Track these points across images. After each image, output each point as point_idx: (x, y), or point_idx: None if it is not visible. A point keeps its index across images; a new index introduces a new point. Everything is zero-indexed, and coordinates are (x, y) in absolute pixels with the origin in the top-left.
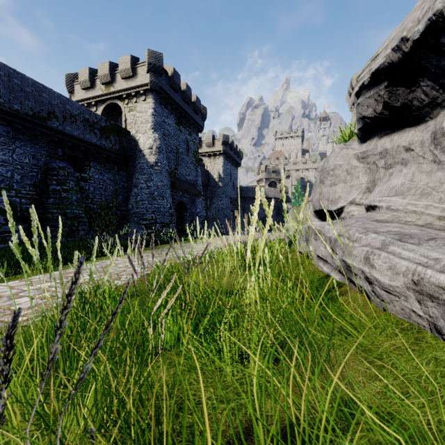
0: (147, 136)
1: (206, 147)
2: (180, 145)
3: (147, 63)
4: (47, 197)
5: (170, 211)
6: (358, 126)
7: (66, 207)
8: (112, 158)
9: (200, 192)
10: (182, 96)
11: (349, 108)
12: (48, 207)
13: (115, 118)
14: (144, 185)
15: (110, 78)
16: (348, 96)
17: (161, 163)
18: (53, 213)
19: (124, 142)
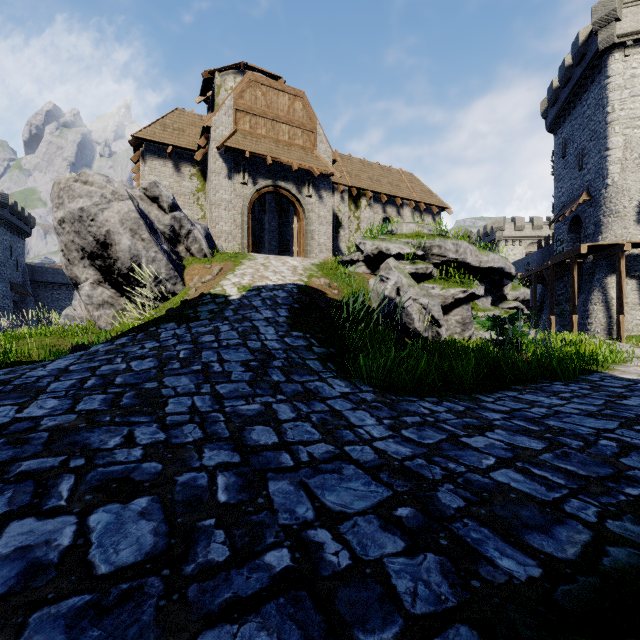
0: None
1: None
2: None
3: None
4: None
5: None
6: None
7: None
8: None
9: None
10: None
11: None
12: None
13: None
14: None
15: None
16: None
17: None
18: None
19: None
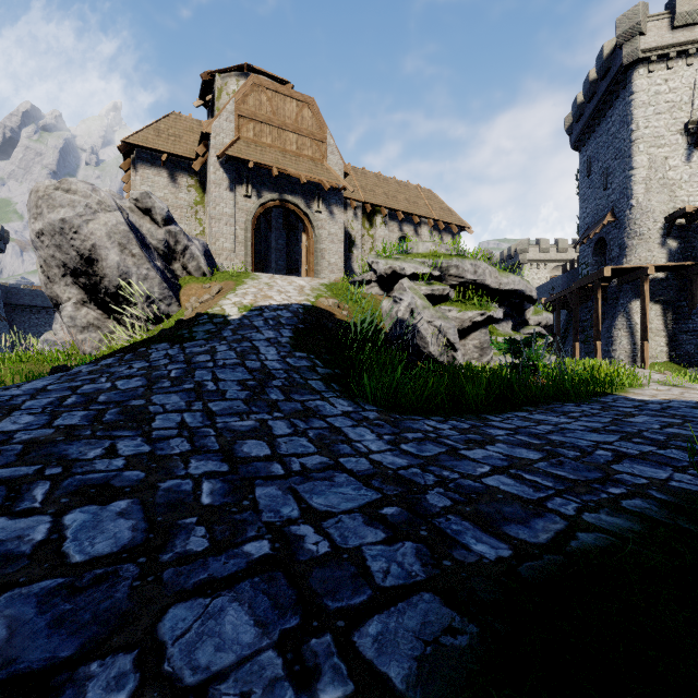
0: None
1: None
2: None
3: None
4: None
5: None
6: None
7: None
8: None
9: None
10: None
11: None
12: None
13: None
14: None
15: None
16: None
17: None
18: None
19: None
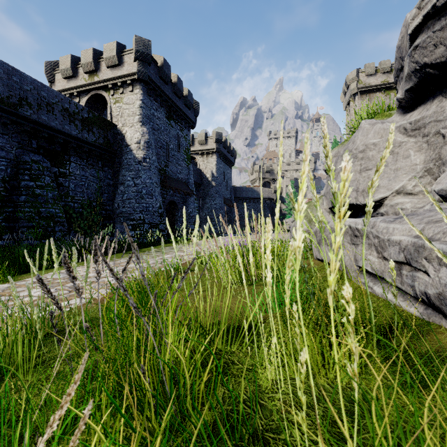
0: (135, 130)
1: (199, 144)
2: (171, 141)
3: (134, 50)
4: (18, 194)
5: (160, 211)
6: (407, 86)
7: (40, 205)
8: (96, 152)
9: (192, 191)
10: (173, 89)
11: (344, 107)
12: (19, 205)
13: (101, 111)
14: (131, 183)
15: (94, 66)
16: (343, 96)
17: (150, 158)
18: (25, 212)
19: (109, 135)
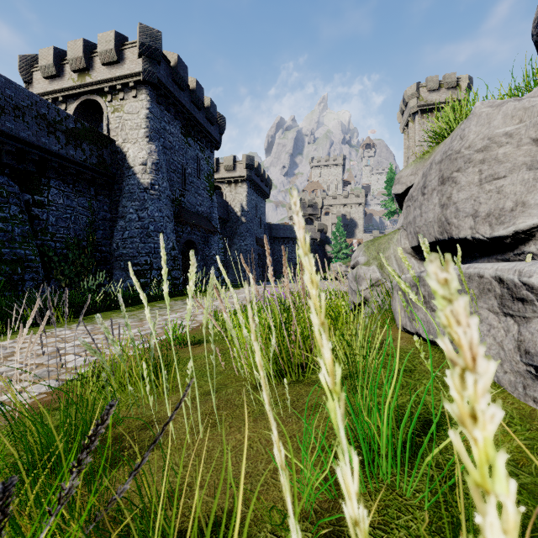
0: (139, 147)
1: (225, 171)
2: (188, 164)
3: (139, 43)
4: None
5: (173, 253)
6: None
7: (2, 245)
8: (87, 175)
9: (216, 229)
10: (191, 97)
11: (401, 129)
12: None
13: (95, 123)
14: (135, 216)
15: (85, 63)
16: (400, 115)
17: (160, 185)
18: None
19: (105, 154)
